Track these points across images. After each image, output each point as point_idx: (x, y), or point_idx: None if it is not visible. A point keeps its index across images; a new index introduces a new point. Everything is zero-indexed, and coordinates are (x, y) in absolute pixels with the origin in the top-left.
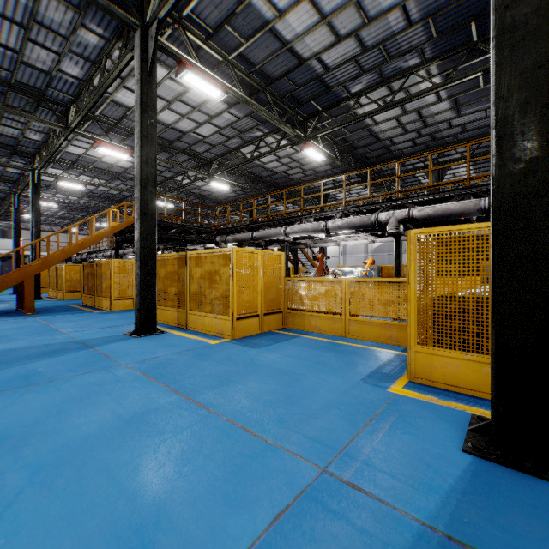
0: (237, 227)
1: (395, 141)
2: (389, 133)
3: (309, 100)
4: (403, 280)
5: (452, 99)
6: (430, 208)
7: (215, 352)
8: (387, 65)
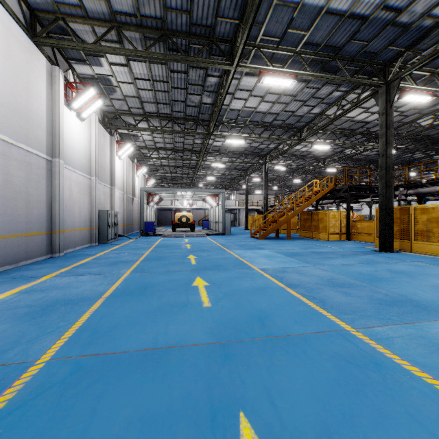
0: (416, 183)
1: None
2: None
3: None
4: None
5: None
6: None
7: None
8: None
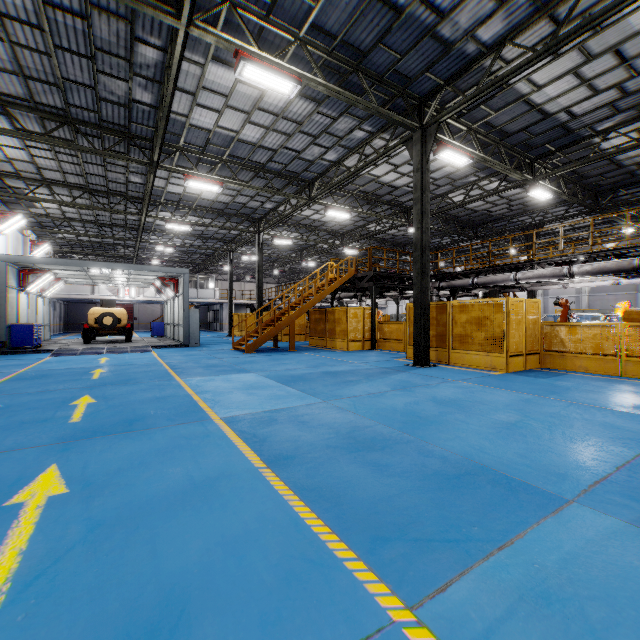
0: (449, 274)
1: None
2: (637, 158)
3: (543, 144)
4: None
5: None
6: None
7: (511, 379)
8: None
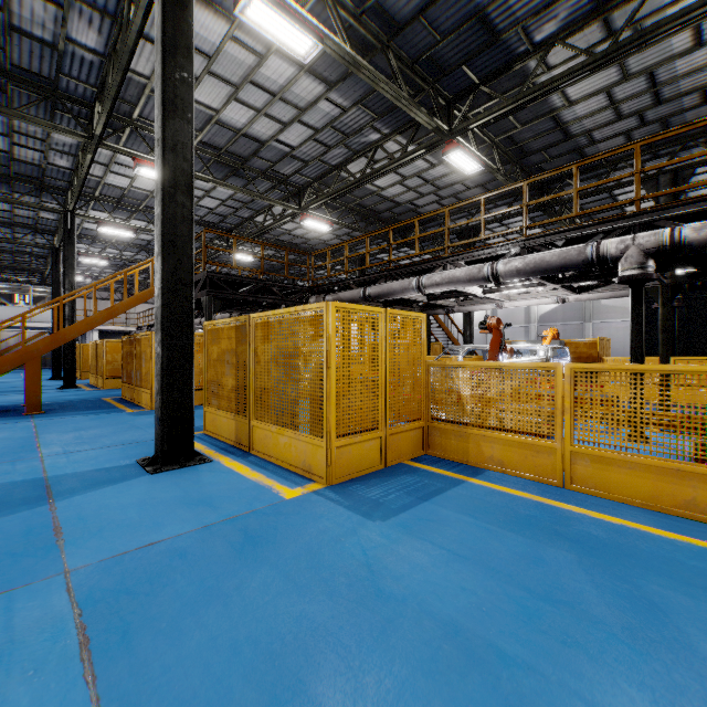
0: (340, 282)
1: (595, 136)
2: (589, 122)
3: (459, 65)
4: None
5: None
6: None
7: (287, 532)
8: None
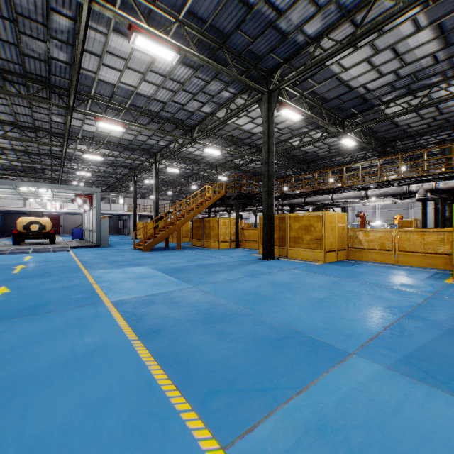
0: (289, 195)
1: (411, 125)
2: (408, 121)
3: (349, 108)
4: (439, 230)
5: None
6: (452, 183)
7: (326, 267)
8: (414, 84)
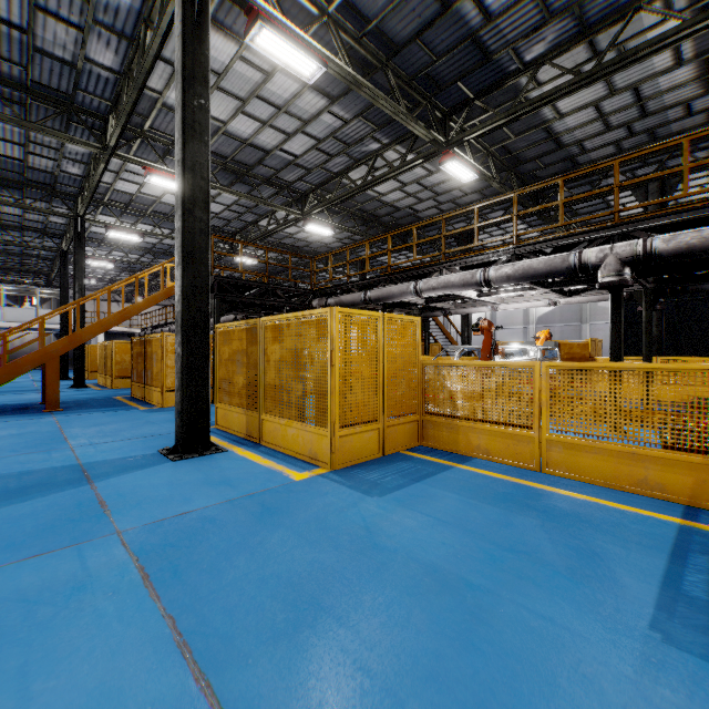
0: (342, 286)
1: (586, 146)
2: (580, 132)
3: (454, 81)
4: (676, 366)
5: (700, 60)
6: (690, 235)
7: (298, 505)
8: None
